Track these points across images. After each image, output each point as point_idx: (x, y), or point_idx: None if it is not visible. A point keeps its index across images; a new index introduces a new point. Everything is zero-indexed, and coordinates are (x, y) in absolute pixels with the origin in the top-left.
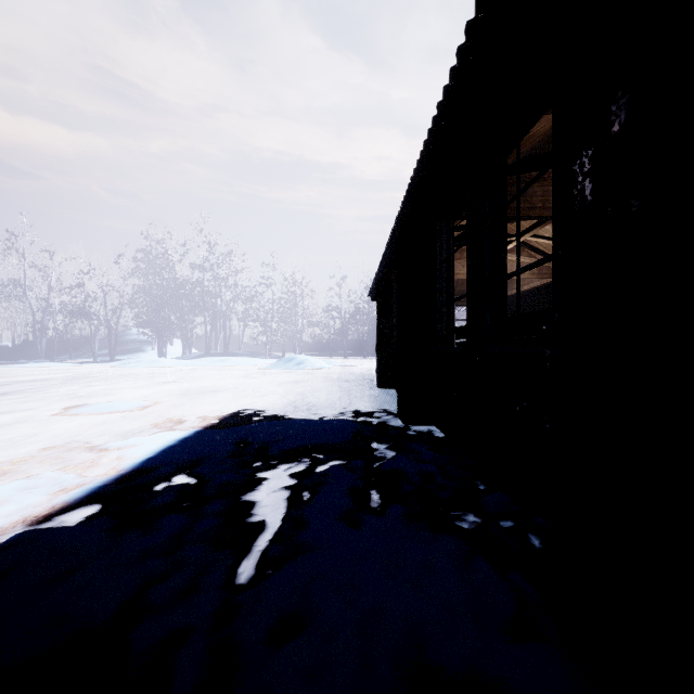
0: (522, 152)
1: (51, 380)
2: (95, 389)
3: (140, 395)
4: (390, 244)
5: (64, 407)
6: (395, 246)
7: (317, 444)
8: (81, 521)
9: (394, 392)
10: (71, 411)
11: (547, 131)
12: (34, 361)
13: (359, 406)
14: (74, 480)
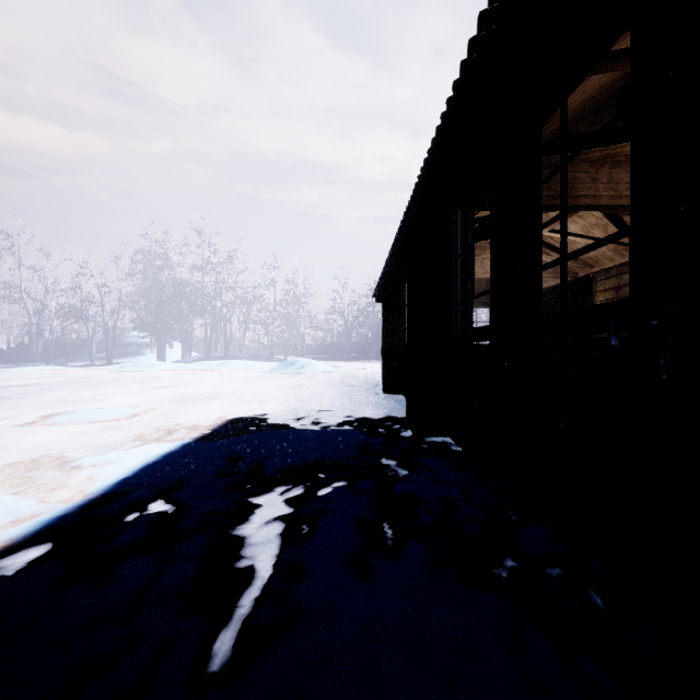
0: (547, 132)
1: (42, 384)
2: (85, 395)
3: (131, 401)
4: (398, 240)
5: (46, 415)
6: (403, 241)
7: (318, 460)
8: (24, 567)
9: (401, 397)
10: (51, 420)
11: (577, 108)
12: (29, 365)
13: (364, 413)
14: (30, 509)
